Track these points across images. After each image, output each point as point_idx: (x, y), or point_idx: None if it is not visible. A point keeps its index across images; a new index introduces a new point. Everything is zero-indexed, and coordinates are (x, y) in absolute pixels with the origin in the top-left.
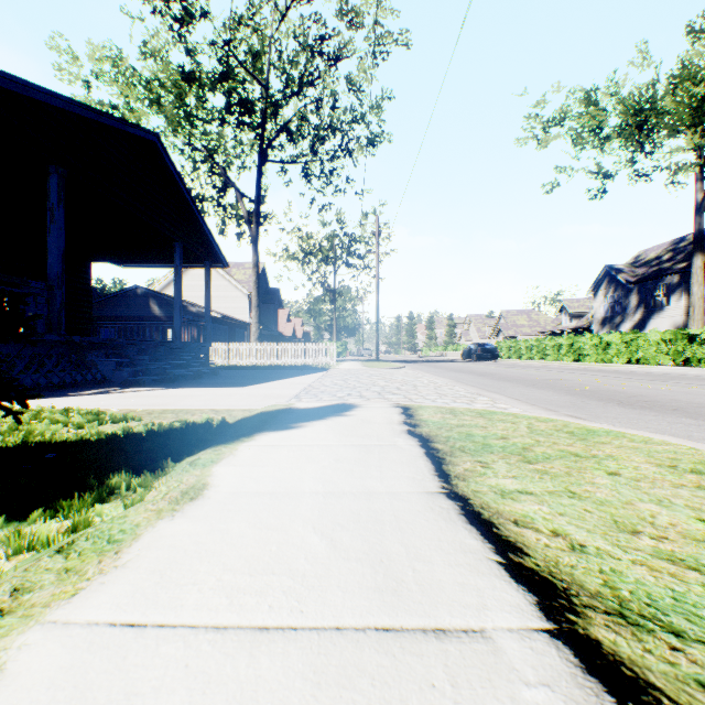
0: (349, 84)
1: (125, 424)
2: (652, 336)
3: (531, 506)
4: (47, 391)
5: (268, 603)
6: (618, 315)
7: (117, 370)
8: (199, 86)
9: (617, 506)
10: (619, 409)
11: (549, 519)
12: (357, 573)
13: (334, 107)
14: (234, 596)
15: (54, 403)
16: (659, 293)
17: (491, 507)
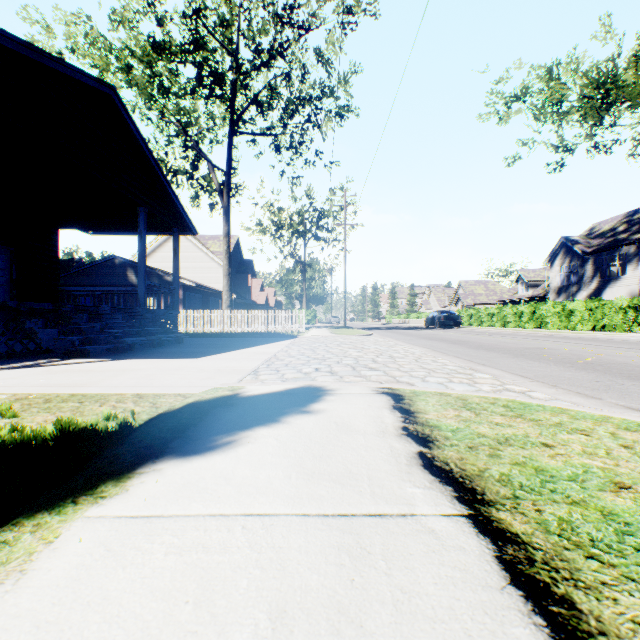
0: (318, 55)
1: None
2: (619, 303)
3: None
4: None
5: None
6: (574, 284)
7: (58, 339)
8: (170, 57)
9: None
10: None
11: None
12: None
13: (303, 77)
14: None
15: None
16: (615, 263)
17: None
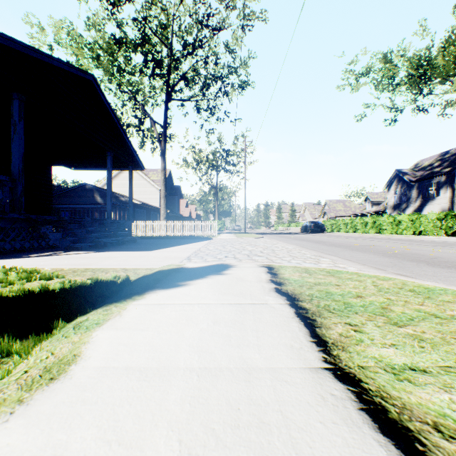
0: (226, 47)
1: (45, 282)
2: (430, 216)
3: (438, 394)
4: (10, 254)
5: None
6: (404, 203)
7: (62, 239)
8: (126, 48)
9: None
10: (431, 268)
11: None
12: None
13: (216, 62)
14: None
15: (8, 263)
16: (432, 188)
17: (393, 396)
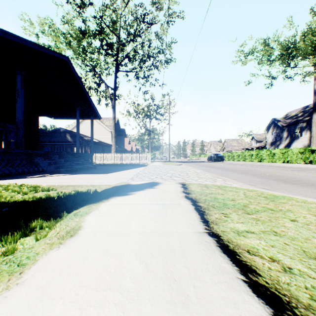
0: (156, 36)
1: (47, 192)
2: (294, 150)
3: (255, 240)
4: (16, 176)
5: (104, 314)
6: (278, 141)
7: (48, 166)
8: (88, 36)
9: (302, 240)
10: (285, 184)
11: (266, 249)
12: (160, 289)
13: (149, 46)
14: (83, 308)
15: (17, 181)
16: (296, 131)
17: (233, 241)
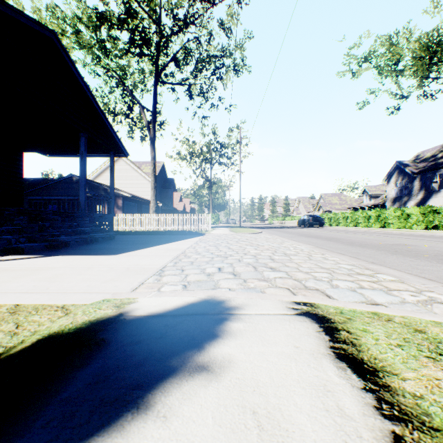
0: (220, 24)
1: None
2: None
3: None
4: None
5: None
6: (405, 196)
7: None
8: (110, 25)
9: None
10: None
11: None
12: None
13: (209, 40)
14: None
15: None
16: (436, 180)
17: None
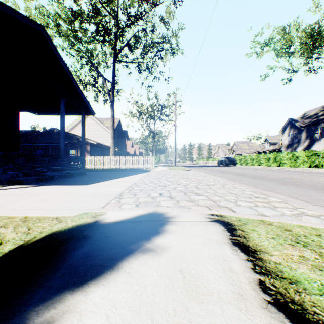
0: (161, 19)
1: None
2: None
3: None
4: None
5: None
6: (295, 143)
7: (2, 173)
8: (81, 20)
9: None
10: None
11: None
12: None
13: (153, 30)
14: None
15: None
16: (318, 132)
17: None
